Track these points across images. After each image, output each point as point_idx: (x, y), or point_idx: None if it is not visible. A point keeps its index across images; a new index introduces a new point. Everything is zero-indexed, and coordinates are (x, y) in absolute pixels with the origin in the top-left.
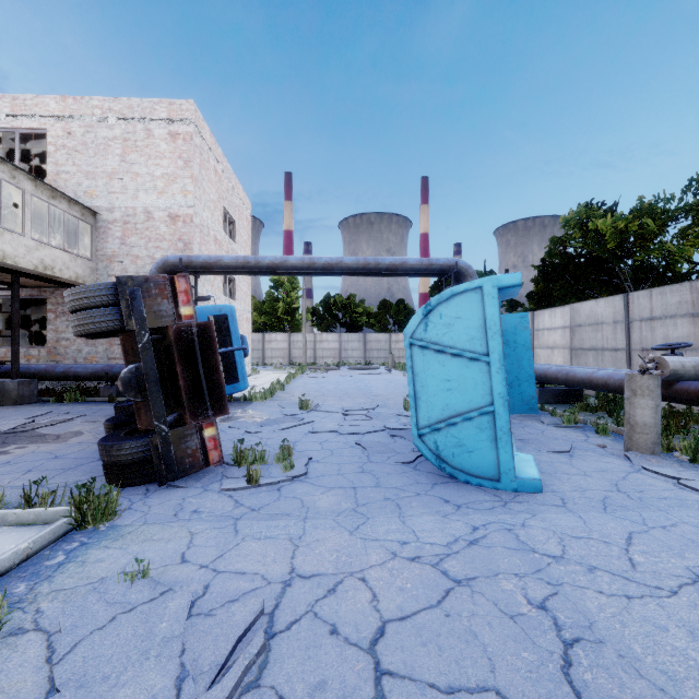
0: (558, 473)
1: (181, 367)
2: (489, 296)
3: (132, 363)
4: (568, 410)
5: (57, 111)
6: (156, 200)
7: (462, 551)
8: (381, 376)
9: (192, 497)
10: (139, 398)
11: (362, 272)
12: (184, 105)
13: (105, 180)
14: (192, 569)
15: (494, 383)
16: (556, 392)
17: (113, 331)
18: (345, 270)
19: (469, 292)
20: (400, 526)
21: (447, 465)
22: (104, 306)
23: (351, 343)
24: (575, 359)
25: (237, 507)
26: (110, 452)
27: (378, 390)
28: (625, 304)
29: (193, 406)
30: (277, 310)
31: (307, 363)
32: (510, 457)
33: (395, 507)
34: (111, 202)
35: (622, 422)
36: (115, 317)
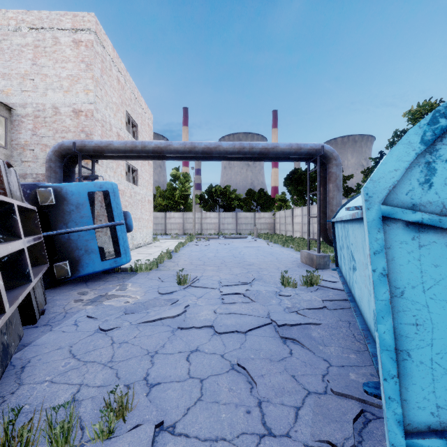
0: None
1: None
2: None
3: None
4: None
5: None
6: (62, 97)
7: None
8: (250, 244)
9: None
10: None
11: (237, 157)
12: (85, 17)
13: (19, 81)
14: None
15: None
16: None
17: None
18: (223, 153)
19: None
20: None
21: None
22: None
23: (226, 219)
24: None
25: None
26: None
27: (250, 258)
28: None
29: None
30: (175, 196)
31: (196, 233)
32: None
33: None
34: (24, 99)
35: None
36: None
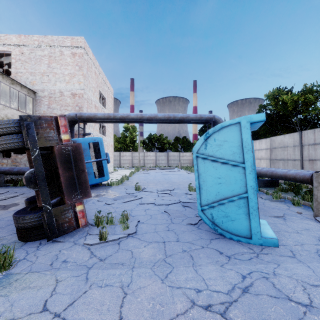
0: (282, 231)
1: (62, 170)
2: (245, 128)
3: (33, 167)
4: (273, 191)
5: (16, 42)
6: (65, 86)
7: (239, 299)
8: (176, 172)
9: (65, 249)
10: (36, 188)
11: (166, 121)
12: (79, 39)
13: (40, 76)
14: (48, 319)
15: (247, 180)
16: (265, 181)
17: (19, 148)
18: (158, 120)
19: (232, 125)
20: (194, 275)
21: (218, 228)
22: (12, 133)
23: (161, 157)
24: (272, 165)
25: (91, 257)
26: (18, 221)
27: (174, 180)
28: (300, 136)
29: (69, 193)
30: (126, 141)
31: (140, 166)
32: (258, 224)
33: (190, 258)
34: (43, 87)
35: (305, 198)
36: (19, 140)
